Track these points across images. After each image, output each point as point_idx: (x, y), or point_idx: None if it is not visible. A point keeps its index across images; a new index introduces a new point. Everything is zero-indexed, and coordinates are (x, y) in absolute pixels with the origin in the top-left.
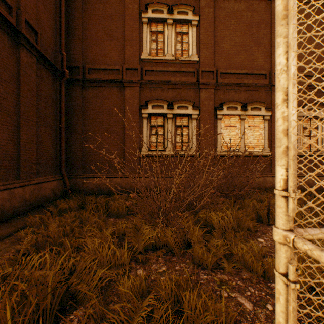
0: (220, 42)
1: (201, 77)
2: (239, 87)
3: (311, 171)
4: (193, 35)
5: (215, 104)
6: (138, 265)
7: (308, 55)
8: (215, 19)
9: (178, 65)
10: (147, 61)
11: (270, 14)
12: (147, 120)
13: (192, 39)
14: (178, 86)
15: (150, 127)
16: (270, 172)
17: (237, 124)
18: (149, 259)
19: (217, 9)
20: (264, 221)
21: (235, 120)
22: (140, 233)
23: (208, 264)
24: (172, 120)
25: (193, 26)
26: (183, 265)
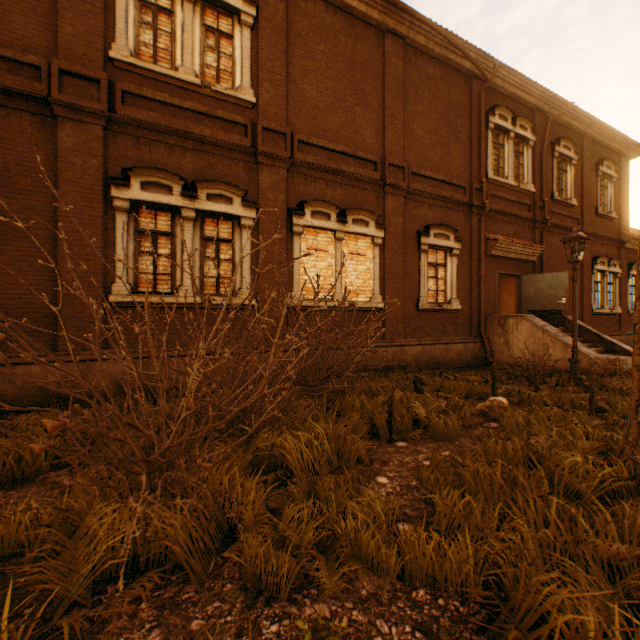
0: (300, 78)
1: (262, 140)
2: (334, 176)
3: (438, 335)
4: (243, 44)
5: (290, 201)
6: None
7: (435, 146)
8: (290, 30)
9: (211, 101)
10: (127, 68)
11: (383, 57)
12: (128, 217)
13: (241, 52)
14: (210, 149)
15: (137, 235)
16: (383, 339)
17: (329, 247)
18: (106, 621)
19: (294, 11)
20: (382, 436)
21: (326, 239)
22: (83, 533)
23: (281, 583)
24: (196, 223)
25: (243, 24)
26: (215, 606)
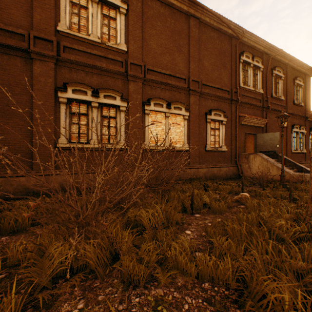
0: (148, 39)
1: (130, 68)
2: (165, 86)
3: (215, 163)
4: (121, 22)
5: (144, 98)
6: None
7: (214, 71)
8: (144, 15)
9: (105, 50)
10: (65, 35)
11: (188, 28)
12: (66, 106)
13: (120, 26)
14: (105, 73)
15: (70, 115)
16: (188, 165)
17: (162, 120)
18: (59, 295)
19: (145, 6)
20: (188, 211)
21: (161, 117)
22: (47, 255)
23: (140, 279)
24: (98, 109)
25: (121, 13)
26: (109, 289)
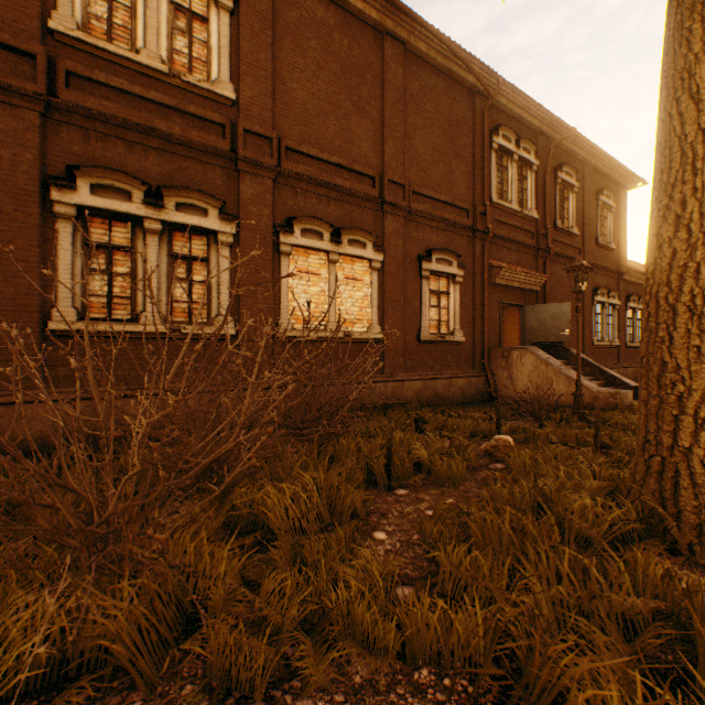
0: (288, 77)
1: (243, 143)
2: (327, 190)
3: (440, 369)
4: (221, 30)
5: (277, 216)
6: None
7: (437, 164)
8: (277, 20)
9: (181, 94)
10: (73, 44)
11: (382, 62)
12: (75, 226)
13: (218, 39)
14: (180, 150)
15: (86, 249)
16: (382, 374)
17: (322, 270)
18: None
19: None
20: (380, 484)
21: (318, 262)
22: None
23: (256, 679)
24: (163, 237)
25: (221, 7)
26: None
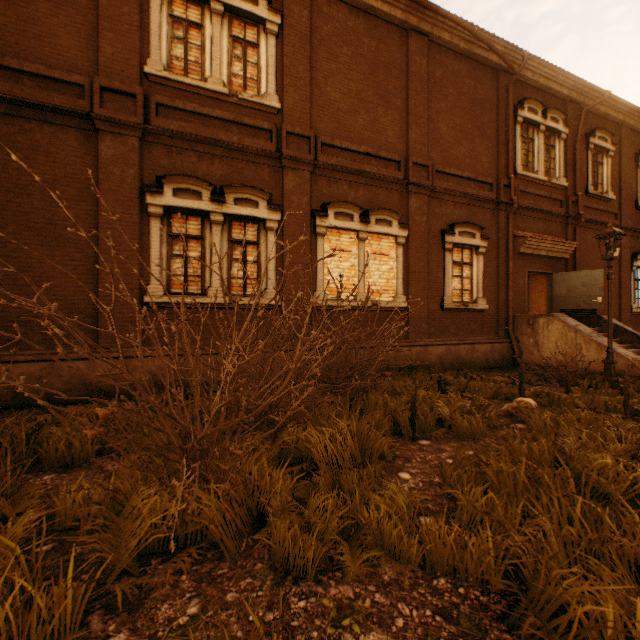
0: (323, 82)
1: (286, 144)
2: (357, 177)
3: (463, 335)
4: (268, 52)
5: (314, 203)
6: (115, 618)
7: (460, 143)
8: (314, 35)
9: (238, 109)
10: (160, 82)
11: (406, 56)
12: (162, 222)
13: (266, 60)
14: (237, 155)
15: (170, 239)
16: (406, 339)
17: (352, 247)
18: (152, 588)
19: (318, 16)
20: (405, 434)
21: (349, 240)
22: (129, 511)
23: (308, 565)
24: (224, 227)
25: (268, 32)
26: (247, 581)
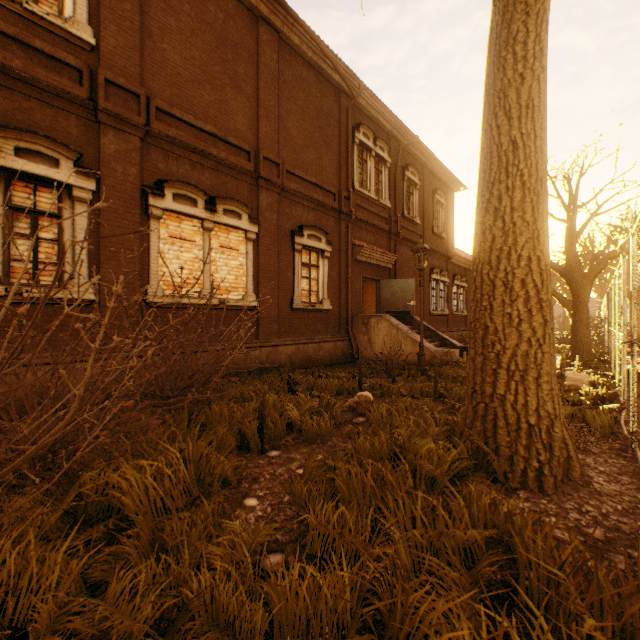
0: (159, 35)
1: (105, 94)
2: (202, 158)
3: (311, 334)
4: None
5: (146, 178)
6: None
7: (308, 148)
8: None
9: (23, 23)
10: None
11: (257, 44)
12: None
13: None
14: (21, 87)
15: None
16: (257, 339)
17: (196, 237)
18: None
19: None
20: (253, 448)
21: (192, 228)
22: None
23: None
24: None
25: None
26: None
